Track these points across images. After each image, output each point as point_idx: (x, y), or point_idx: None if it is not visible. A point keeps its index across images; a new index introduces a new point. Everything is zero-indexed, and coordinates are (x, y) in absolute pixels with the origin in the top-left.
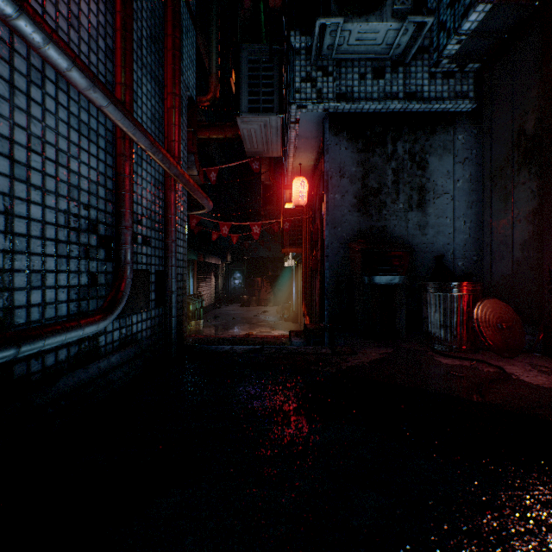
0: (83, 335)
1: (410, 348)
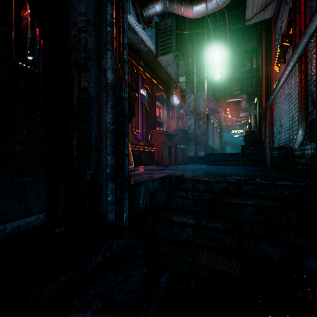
0: (290, 147)
1: (130, 174)
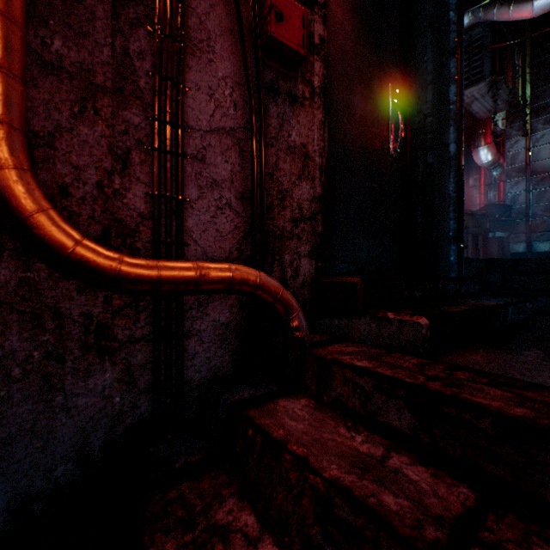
0: None
1: None
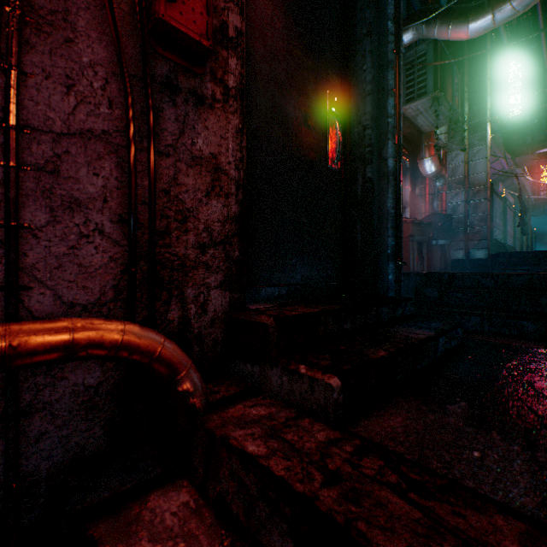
0: None
1: None
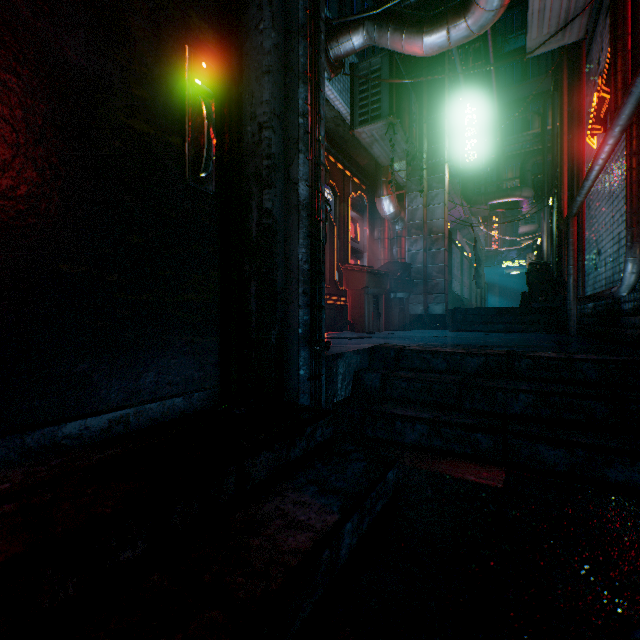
0: (613, 295)
1: None
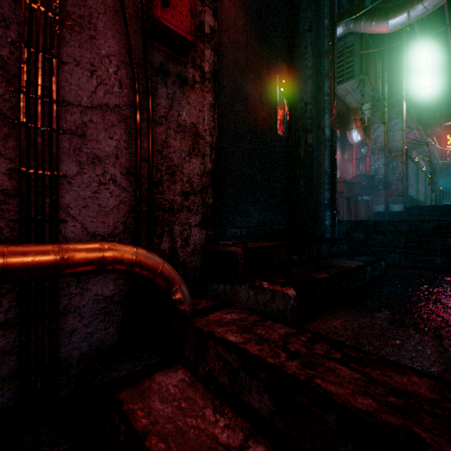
0: None
1: None
